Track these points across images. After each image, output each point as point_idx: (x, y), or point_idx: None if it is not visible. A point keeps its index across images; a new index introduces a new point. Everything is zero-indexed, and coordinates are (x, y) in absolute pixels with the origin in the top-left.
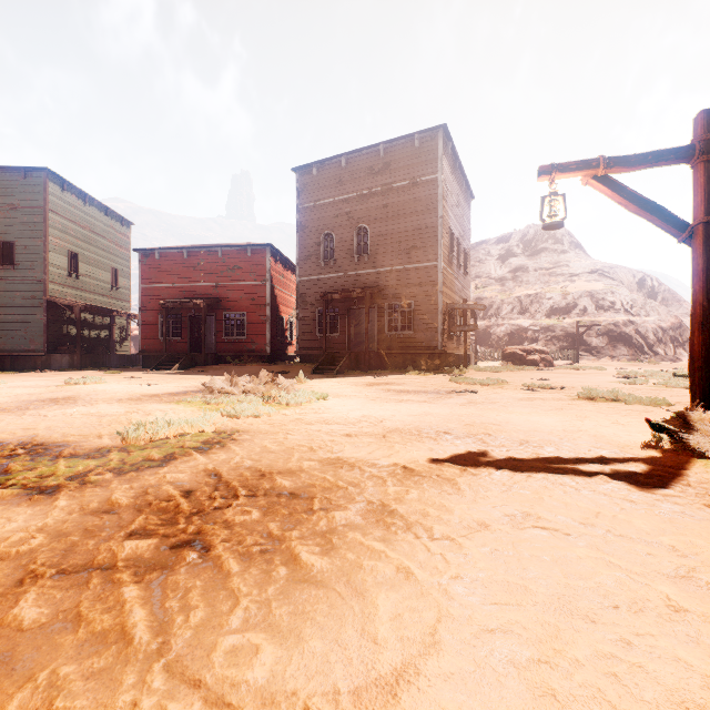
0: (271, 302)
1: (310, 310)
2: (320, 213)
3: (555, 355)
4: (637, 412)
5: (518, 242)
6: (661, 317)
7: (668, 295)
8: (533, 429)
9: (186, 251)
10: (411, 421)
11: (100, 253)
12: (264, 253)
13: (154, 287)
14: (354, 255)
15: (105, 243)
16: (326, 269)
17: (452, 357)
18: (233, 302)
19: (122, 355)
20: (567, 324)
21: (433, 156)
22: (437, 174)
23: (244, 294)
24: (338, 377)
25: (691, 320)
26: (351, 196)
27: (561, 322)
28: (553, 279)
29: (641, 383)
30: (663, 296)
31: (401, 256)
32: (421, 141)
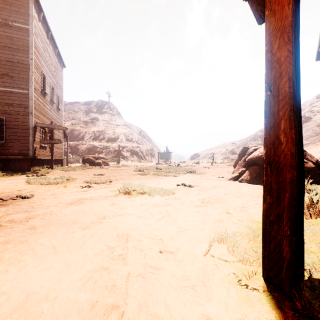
0: None
1: None
2: None
3: (110, 160)
4: (165, 209)
5: (95, 106)
6: (147, 145)
7: (148, 138)
8: None
9: None
10: None
11: None
12: None
13: None
14: None
15: None
16: None
17: (45, 161)
18: None
19: None
20: (115, 146)
21: (24, 11)
22: (28, 26)
23: None
24: None
25: (269, 106)
26: None
27: (113, 144)
28: (109, 125)
29: (147, 174)
30: (147, 138)
31: None
32: None
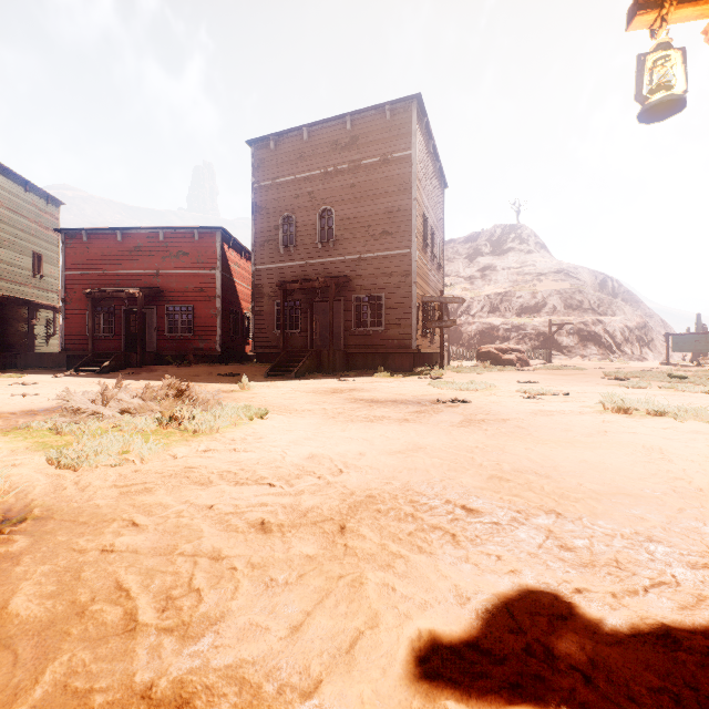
0: (222, 293)
1: (267, 302)
2: (278, 193)
3: (527, 354)
4: None
5: (486, 241)
6: (627, 317)
7: (627, 296)
8: (616, 489)
9: (121, 232)
10: (392, 468)
11: (17, 234)
12: (214, 237)
13: (81, 274)
14: (317, 241)
15: (25, 223)
16: (286, 256)
17: (425, 357)
18: (177, 293)
19: (44, 354)
20: (538, 323)
21: (406, 130)
22: (411, 151)
23: (190, 284)
24: (296, 381)
25: None
26: (313, 174)
27: (532, 320)
28: (521, 278)
29: (646, 386)
30: (623, 297)
31: (370, 243)
32: (392, 113)
